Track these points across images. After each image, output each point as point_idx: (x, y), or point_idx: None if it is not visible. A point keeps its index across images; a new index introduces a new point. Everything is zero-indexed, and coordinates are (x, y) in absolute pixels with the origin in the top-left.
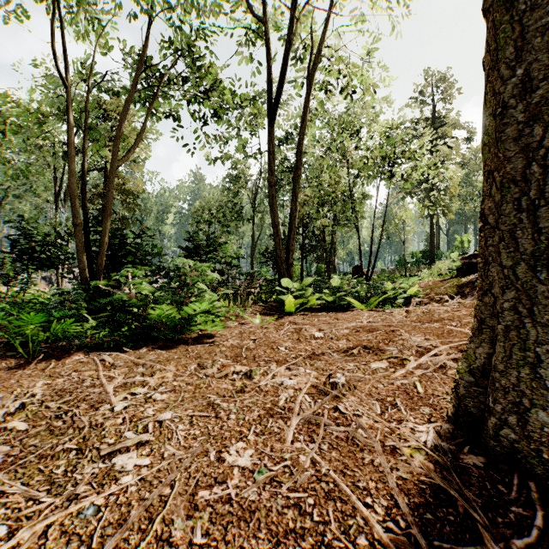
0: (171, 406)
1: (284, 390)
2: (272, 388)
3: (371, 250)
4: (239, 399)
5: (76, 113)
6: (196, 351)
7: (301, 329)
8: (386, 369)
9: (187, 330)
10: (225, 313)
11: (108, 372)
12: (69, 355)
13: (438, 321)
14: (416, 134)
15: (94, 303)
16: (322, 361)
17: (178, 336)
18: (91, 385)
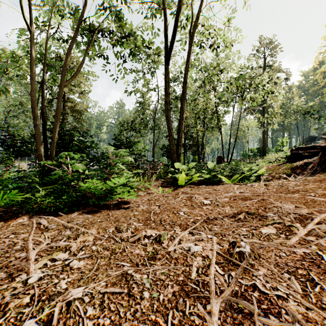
0: (85, 277)
1: (193, 259)
2: (180, 254)
3: (229, 146)
4: (151, 268)
5: (41, 55)
6: (114, 215)
7: (191, 197)
8: (277, 235)
9: (109, 198)
10: (137, 186)
11: (39, 235)
12: (16, 218)
13: (295, 192)
14: (258, 72)
15: (47, 178)
16: (217, 226)
17: (103, 203)
18: (20, 249)
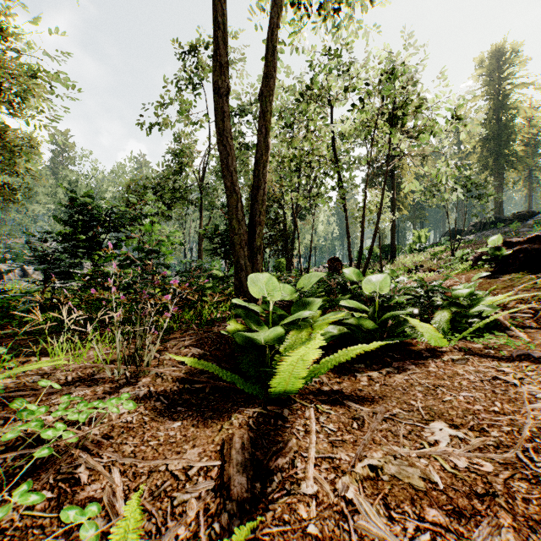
0: None
1: None
2: None
3: (362, 234)
4: None
5: None
6: None
7: None
8: None
9: None
10: None
11: None
12: None
13: None
14: None
15: None
16: None
17: None
18: None
